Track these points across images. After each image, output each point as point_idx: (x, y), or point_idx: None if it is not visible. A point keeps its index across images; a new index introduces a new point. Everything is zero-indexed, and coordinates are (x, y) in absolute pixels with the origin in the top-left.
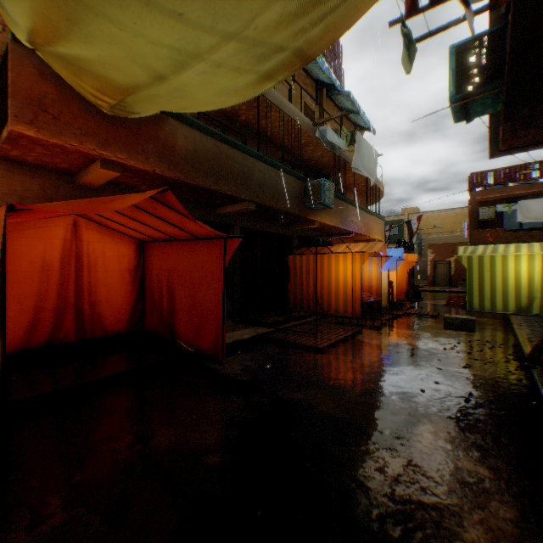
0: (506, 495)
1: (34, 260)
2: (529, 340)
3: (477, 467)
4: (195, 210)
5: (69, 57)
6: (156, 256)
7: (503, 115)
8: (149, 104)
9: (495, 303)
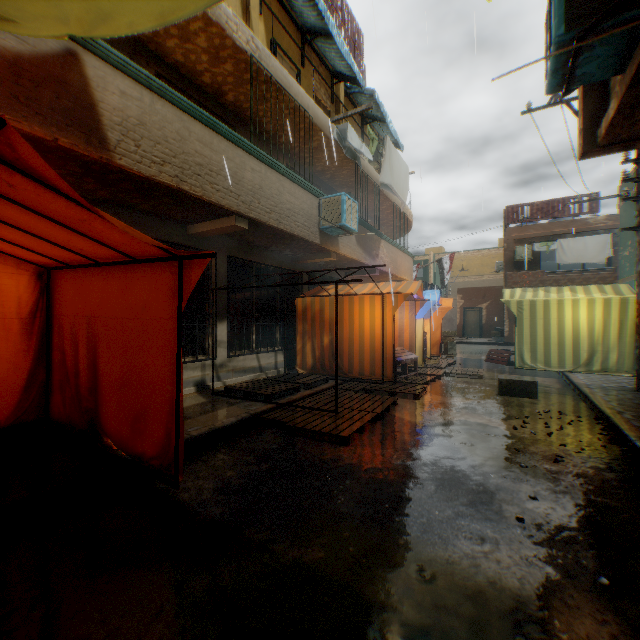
0: None
1: None
2: (616, 411)
3: None
4: (153, 226)
5: None
6: (70, 293)
7: (635, 72)
8: None
9: (550, 358)
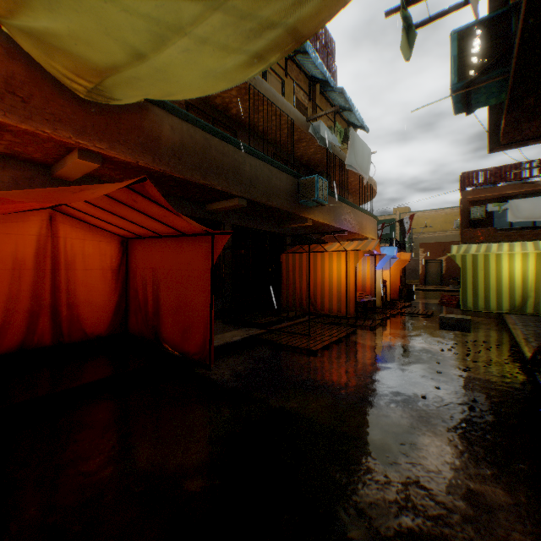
0: (527, 525)
1: (4, 257)
2: (527, 341)
3: (491, 489)
4: (184, 206)
5: (38, 32)
6: (140, 254)
7: (507, 105)
8: (130, 89)
9: (489, 302)
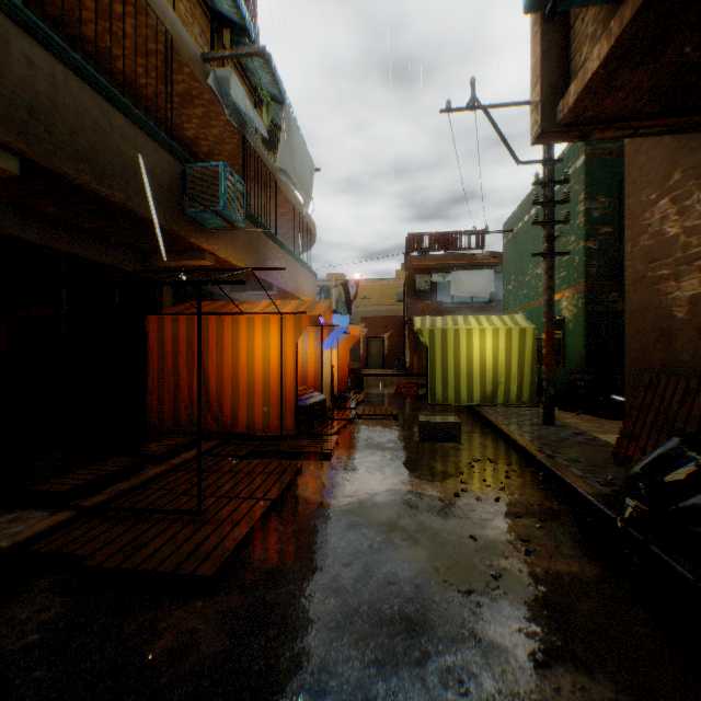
0: None
1: None
2: (548, 455)
3: None
4: None
5: None
6: None
7: None
8: None
9: (461, 392)
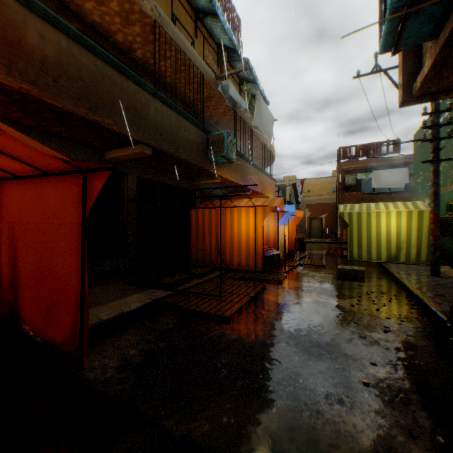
0: None
1: None
2: (422, 291)
3: None
4: (75, 151)
5: None
6: None
7: (449, 35)
8: None
9: (371, 253)
